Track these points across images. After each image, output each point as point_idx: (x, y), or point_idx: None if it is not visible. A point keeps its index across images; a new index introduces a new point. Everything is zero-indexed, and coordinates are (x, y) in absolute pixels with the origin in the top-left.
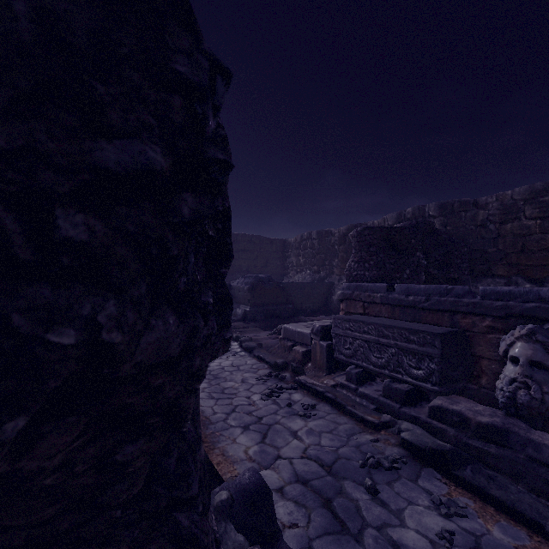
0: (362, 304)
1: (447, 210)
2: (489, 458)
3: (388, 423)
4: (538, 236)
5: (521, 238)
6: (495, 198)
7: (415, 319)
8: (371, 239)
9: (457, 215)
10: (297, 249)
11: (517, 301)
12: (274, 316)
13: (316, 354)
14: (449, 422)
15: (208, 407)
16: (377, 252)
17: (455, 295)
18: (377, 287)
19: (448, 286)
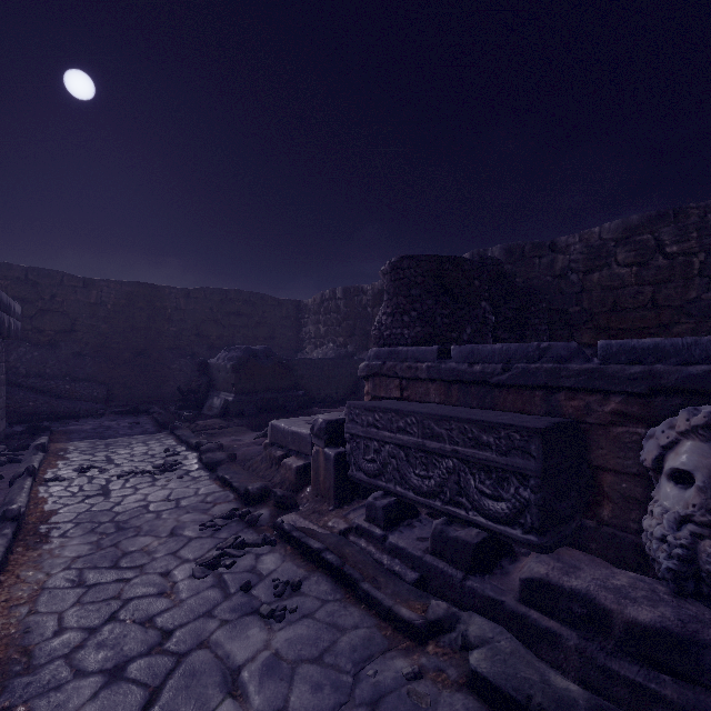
0: (398, 381)
1: (516, 255)
2: (662, 710)
3: (441, 623)
4: (634, 289)
5: (613, 293)
6: (578, 238)
7: (485, 404)
8: (413, 275)
9: (529, 262)
10: (316, 313)
11: (671, 363)
12: (275, 409)
13: (318, 472)
14: (563, 615)
15: (53, 612)
16: (423, 297)
17: (554, 358)
18: (421, 353)
19: (541, 344)
